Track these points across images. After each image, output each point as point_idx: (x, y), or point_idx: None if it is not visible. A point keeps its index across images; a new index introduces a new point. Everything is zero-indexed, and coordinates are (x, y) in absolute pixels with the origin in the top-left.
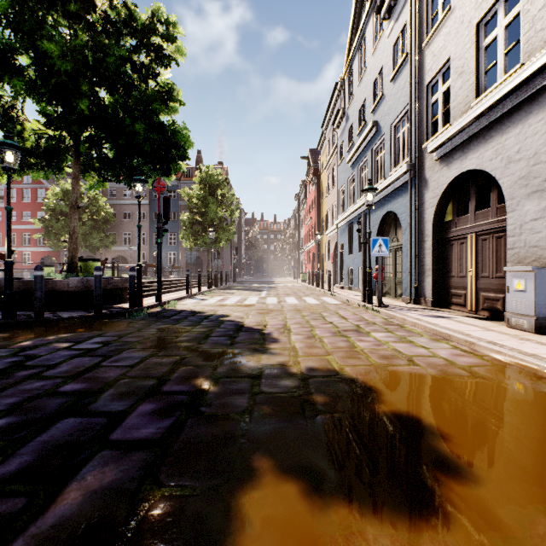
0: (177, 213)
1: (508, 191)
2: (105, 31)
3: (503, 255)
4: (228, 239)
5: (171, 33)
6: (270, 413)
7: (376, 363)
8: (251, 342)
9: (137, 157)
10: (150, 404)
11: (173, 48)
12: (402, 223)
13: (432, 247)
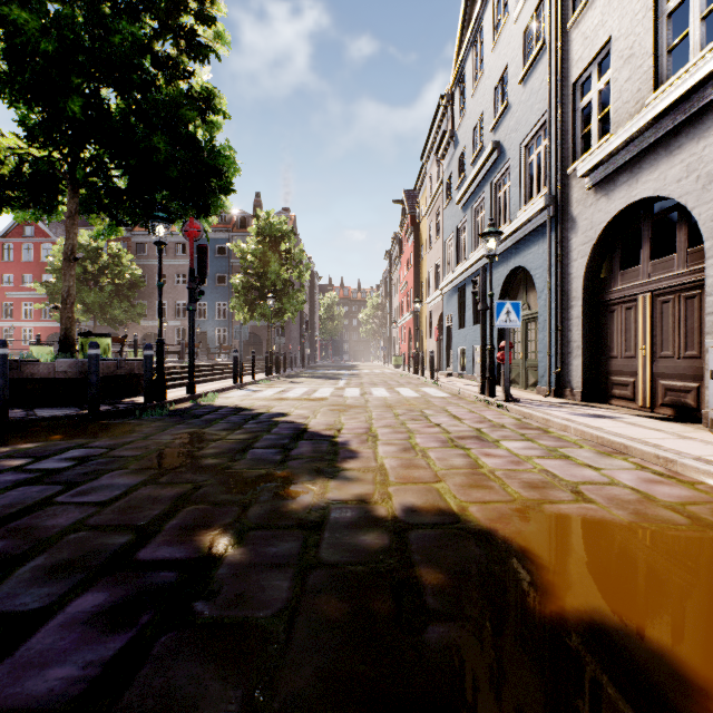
0: (229, 276)
1: (708, 225)
2: (114, 8)
3: (697, 324)
4: (295, 310)
5: (208, 10)
6: (330, 618)
7: (520, 496)
8: (314, 458)
9: (160, 188)
10: (99, 594)
11: (212, 34)
12: (536, 283)
13: (582, 315)
